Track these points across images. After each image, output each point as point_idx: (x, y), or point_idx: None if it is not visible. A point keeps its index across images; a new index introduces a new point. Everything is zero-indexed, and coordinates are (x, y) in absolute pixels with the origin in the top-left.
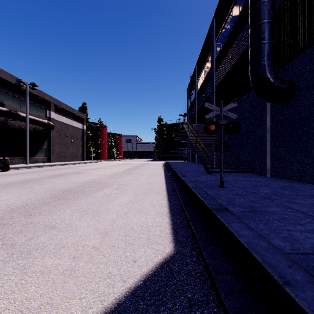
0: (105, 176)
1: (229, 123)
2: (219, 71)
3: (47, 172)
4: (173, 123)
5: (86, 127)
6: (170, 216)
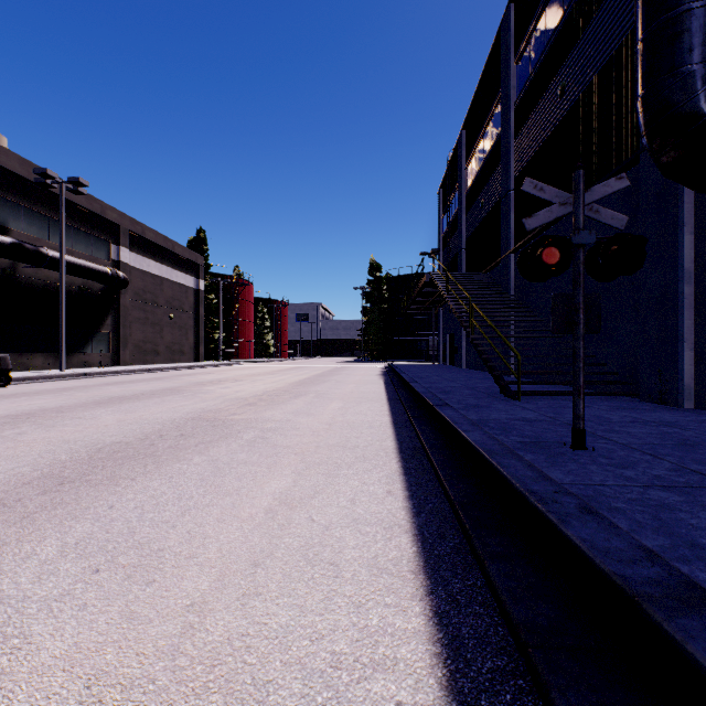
0: (235, 402)
1: (606, 242)
2: (526, 136)
3: (97, 391)
4: (406, 275)
5: (205, 286)
6: (426, 590)
